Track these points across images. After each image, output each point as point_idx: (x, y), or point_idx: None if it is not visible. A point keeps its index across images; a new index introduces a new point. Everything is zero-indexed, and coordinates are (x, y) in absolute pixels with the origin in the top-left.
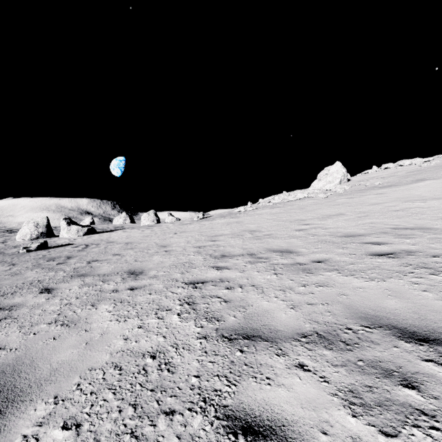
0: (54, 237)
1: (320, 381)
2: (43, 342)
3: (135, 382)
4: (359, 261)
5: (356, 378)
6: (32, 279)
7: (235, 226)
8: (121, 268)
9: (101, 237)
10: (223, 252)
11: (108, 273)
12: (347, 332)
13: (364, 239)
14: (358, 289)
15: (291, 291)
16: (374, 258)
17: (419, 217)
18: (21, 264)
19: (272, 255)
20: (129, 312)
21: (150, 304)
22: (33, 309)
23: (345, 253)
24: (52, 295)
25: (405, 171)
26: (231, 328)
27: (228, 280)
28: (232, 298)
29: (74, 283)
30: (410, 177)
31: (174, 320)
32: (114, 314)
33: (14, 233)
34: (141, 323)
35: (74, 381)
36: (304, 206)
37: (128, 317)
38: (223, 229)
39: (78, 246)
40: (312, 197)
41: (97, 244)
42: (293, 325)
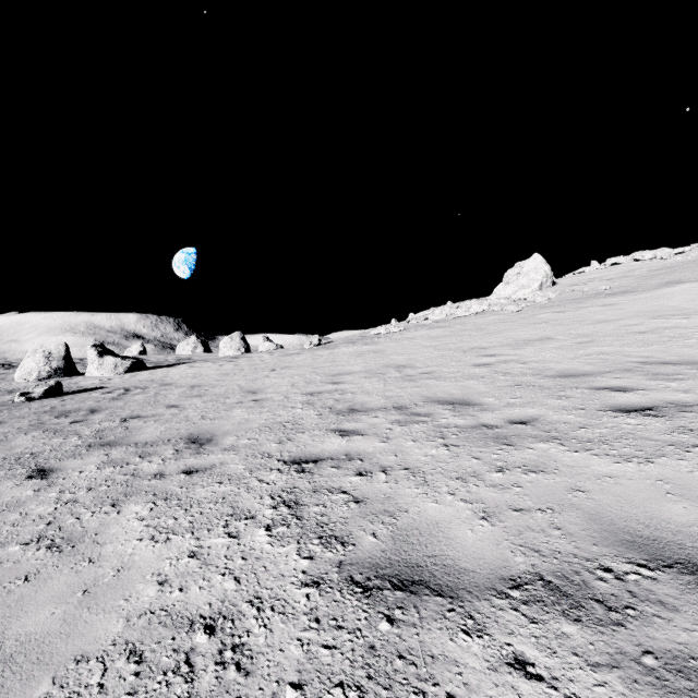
0: (76, 376)
1: None
2: (4, 586)
3: (165, 697)
4: (594, 422)
5: None
6: (21, 450)
7: (372, 359)
8: (177, 431)
9: (153, 376)
10: (352, 403)
11: (153, 441)
12: (603, 577)
13: (594, 382)
14: (605, 478)
15: (477, 482)
16: (621, 417)
17: (683, 343)
18: (11, 423)
19: (437, 409)
20: (177, 521)
21: (218, 504)
22: (6, 511)
23: (566, 406)
24: (48, 482)
25: (646, 269)
26: (367, 562)
27: (362, 457)
28: (369, 495)
29: (92, 459)
30: (656, 279)
31: (259, 541)
32: (150, 525)
33: (13, 368)
34: (197, 546)
35: (39, 692)
36: (484, 325)
37: (173, 532)
38: (351, 363)
39: (112, 391)
40: (496, 310)
41: (144, 388)
42: (491, 558)
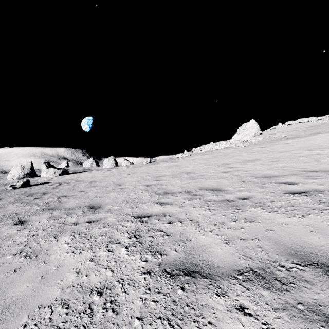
0: (36, 177)
1: (263, 328)
2: (4, 274)
3: (80, 324)
4: (278, 198)
5: (299, 325)
6: (11, 212)
7: (175, 169)
8: (84, 203)
9: (72, 177)
10: (165, 190)
11: (73, 207)
12: (280, 270)
13: (279, 180)
14: (283, 224)
15: (223, 226)
16: (291, 196)
17: (321, 161)
18: (6, 199)
19: (205, 192)
20: (84, 244)
21: (103, 236)
22: (5, 240)
23: (265, 191)
24: (24, 226)
25: (304, 127)
26: (172, 263)
27: (170, 215)
28: (173, 232)
29: (44, 216)
30: (308, 131)
31: (122, 253)
32: (72, 246)
33: (6, 173)
34: (93, 256)
35: (22, 321)
36: (228, 153)
37: (82, 249)
38: (165, 171)
39: (53, 184)
40: (233, 146)
41: (68, 183)
42: (229, 261)
